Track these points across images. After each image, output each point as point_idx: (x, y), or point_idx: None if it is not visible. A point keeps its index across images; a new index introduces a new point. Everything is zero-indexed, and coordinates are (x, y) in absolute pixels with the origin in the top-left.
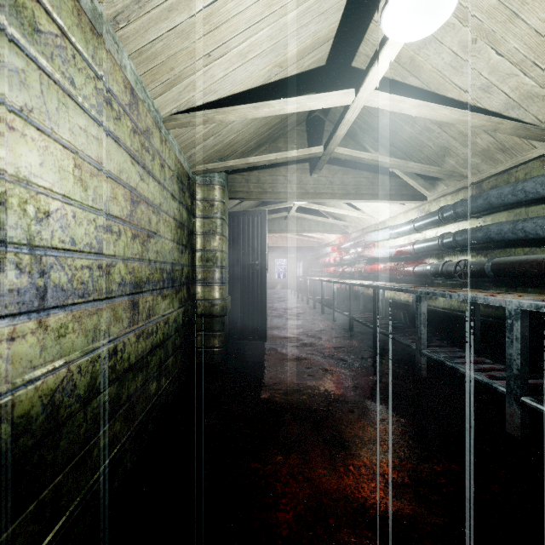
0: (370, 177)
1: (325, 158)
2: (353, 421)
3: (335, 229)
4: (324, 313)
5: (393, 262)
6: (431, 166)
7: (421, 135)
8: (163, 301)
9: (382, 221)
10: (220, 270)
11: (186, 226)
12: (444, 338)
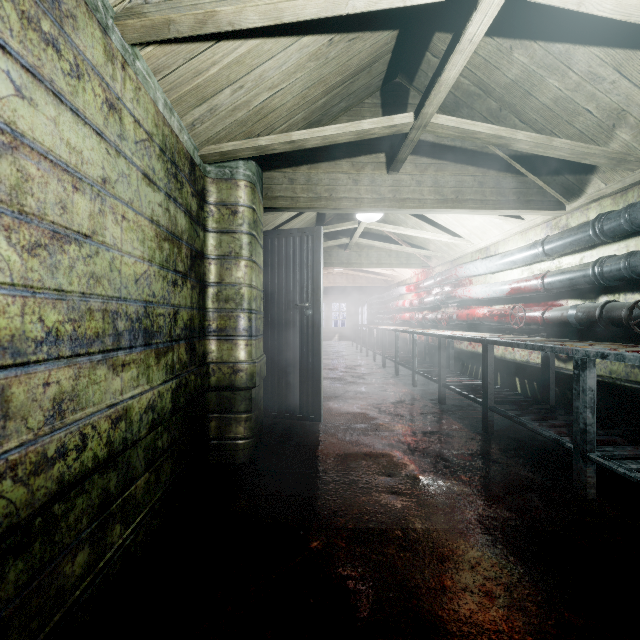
0: (479, 175)
1: (415, 136)
2: (502, 632)
3: (412, 262)
4: (399, 375)
5: (503, 305)
6: (590, 145)
7: (576, 92)
8: (117, 375)
9: (484, 248)
10: (248, 315)
11: (185, 240)
12: (608, 425)
